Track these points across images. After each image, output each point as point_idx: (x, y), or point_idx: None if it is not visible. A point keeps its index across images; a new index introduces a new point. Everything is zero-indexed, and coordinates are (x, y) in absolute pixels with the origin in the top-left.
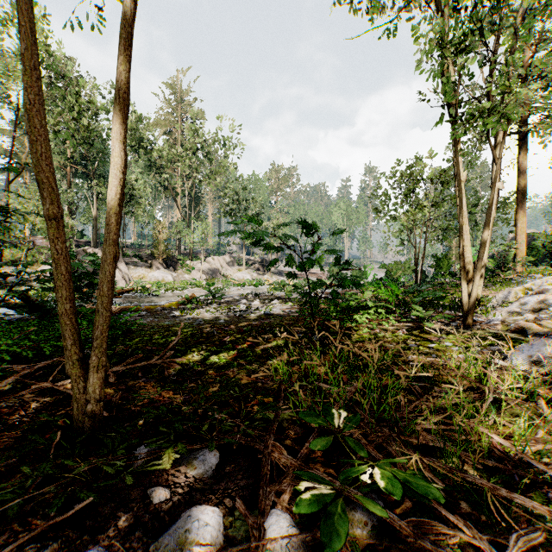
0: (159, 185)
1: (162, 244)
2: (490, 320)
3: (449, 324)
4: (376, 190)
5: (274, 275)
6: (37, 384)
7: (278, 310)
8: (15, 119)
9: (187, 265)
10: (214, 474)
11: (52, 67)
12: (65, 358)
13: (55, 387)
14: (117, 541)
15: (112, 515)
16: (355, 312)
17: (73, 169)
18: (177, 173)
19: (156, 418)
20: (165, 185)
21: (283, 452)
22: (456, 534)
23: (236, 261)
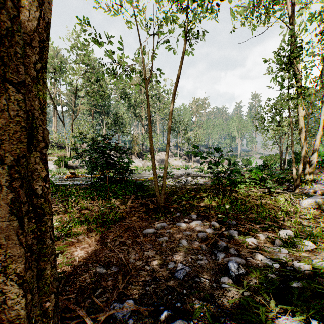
0: (134, 115)
1: (136, 147)
2: (309, 189)
3: (287, 190)
4: (255, 115)
5: (195, 162)
6: (137, 201)
7: (201, 182)
8: (76, 92)
9: (148, 157)
10: (196, 218)
11: (90, 66)
12: (156, 192)
13: (143, 201)
14: (183, 223)
15: (179, 221)
16: (239, 183)
17: (94, 110)
18: (142, 108)
19: (175, 210)
20: (136, 115)
21: (213, 215)
22: (249, 223)
23: (173, 155)
